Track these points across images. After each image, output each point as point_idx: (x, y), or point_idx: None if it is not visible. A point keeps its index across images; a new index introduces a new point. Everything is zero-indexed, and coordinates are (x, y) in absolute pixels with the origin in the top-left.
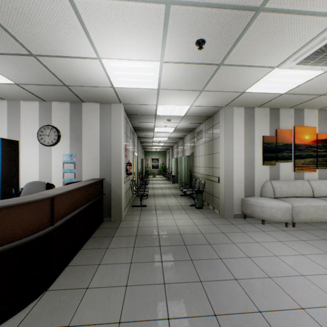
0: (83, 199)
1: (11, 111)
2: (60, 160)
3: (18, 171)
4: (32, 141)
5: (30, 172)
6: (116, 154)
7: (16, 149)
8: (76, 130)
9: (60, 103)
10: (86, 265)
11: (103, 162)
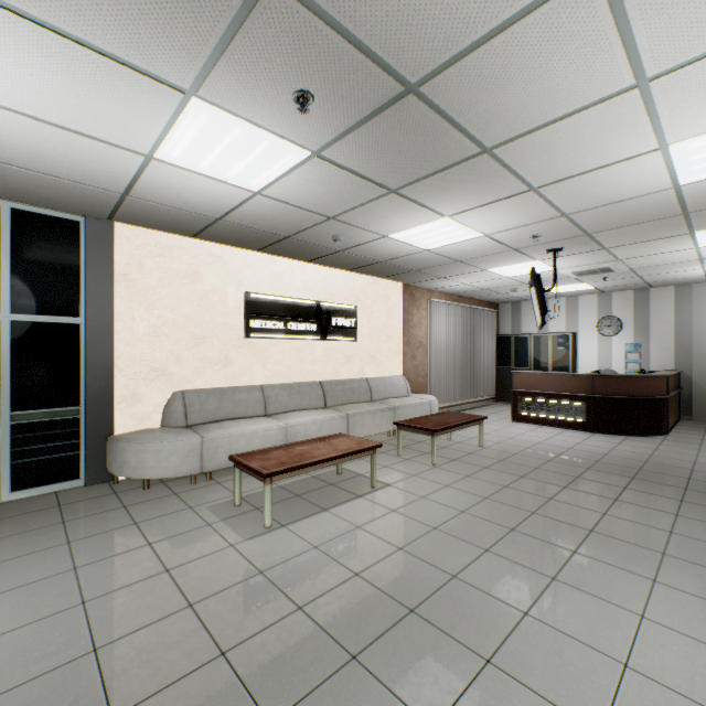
0: (671, 386)
1: (568, 306)
2: (620, 350)
3: (576, 361)
4: (589, 333)
5: (588, 362)
6: (699, 343)
7: (575, 340)
8: (641, 318)
9: (621, 293)
10: (689, 434)
11: (679, 352)
